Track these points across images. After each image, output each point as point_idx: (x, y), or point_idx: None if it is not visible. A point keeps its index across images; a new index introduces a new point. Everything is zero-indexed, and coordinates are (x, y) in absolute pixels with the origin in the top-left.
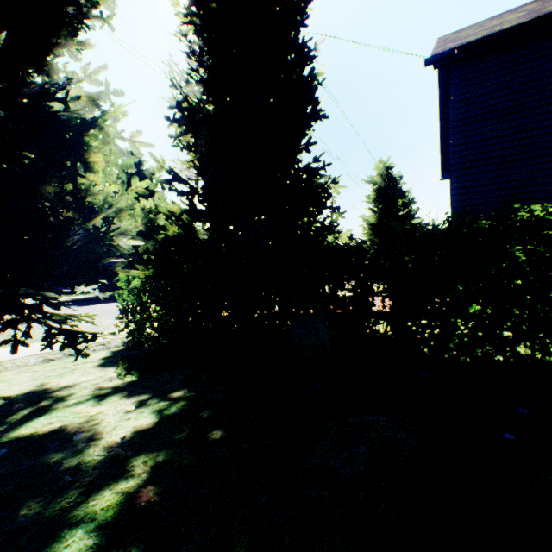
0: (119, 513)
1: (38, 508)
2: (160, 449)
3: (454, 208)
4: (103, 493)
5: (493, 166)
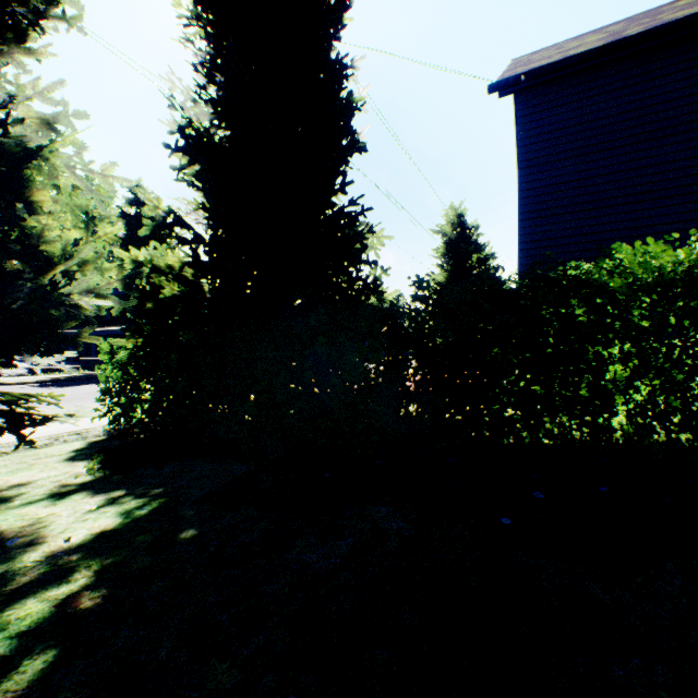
0: (37, 621)
1: None
2: (113, 552)
3: (522, 265)
4: (26, 602)
5: (566, 216)
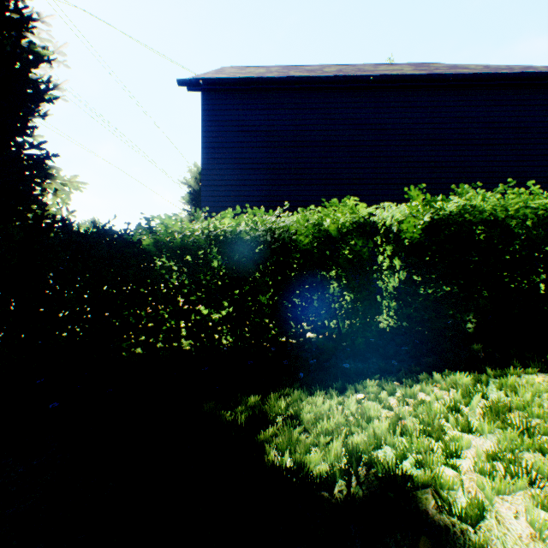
0: None
1: None
2: None
3: (204, 218)
4: None
5: (231, 187)
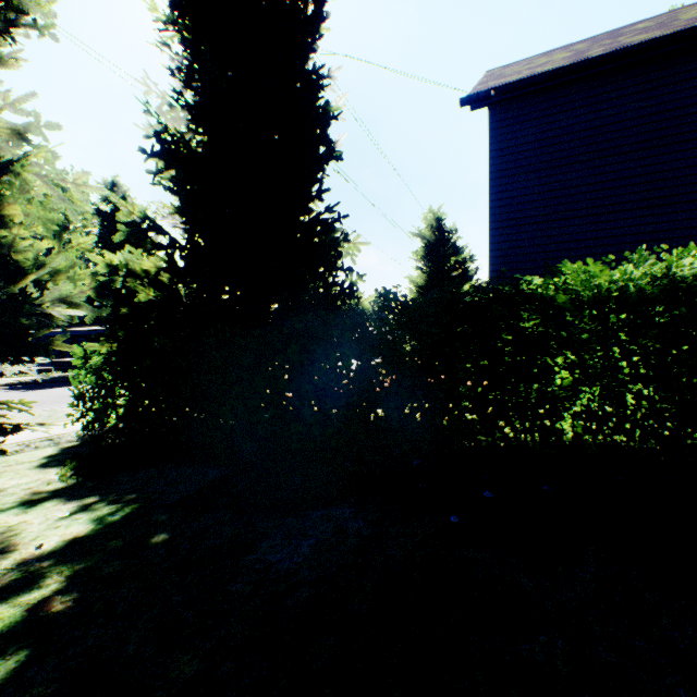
0: (9, 625)
1: None
2: (85, 557)
3: (492, 272)
4: None
5: (533, 226)
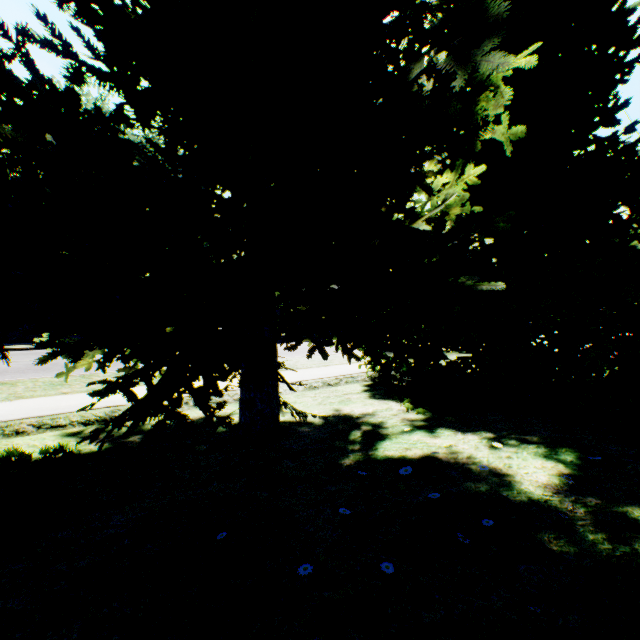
0: None
1: (568, 547)
2: None
3: None
4: None
5: None
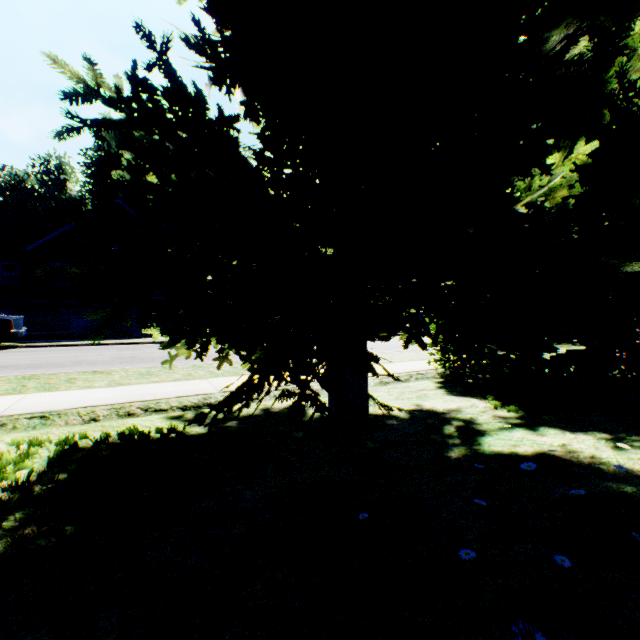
0: None
1: None
2: None
3: None
4: None
5: None
